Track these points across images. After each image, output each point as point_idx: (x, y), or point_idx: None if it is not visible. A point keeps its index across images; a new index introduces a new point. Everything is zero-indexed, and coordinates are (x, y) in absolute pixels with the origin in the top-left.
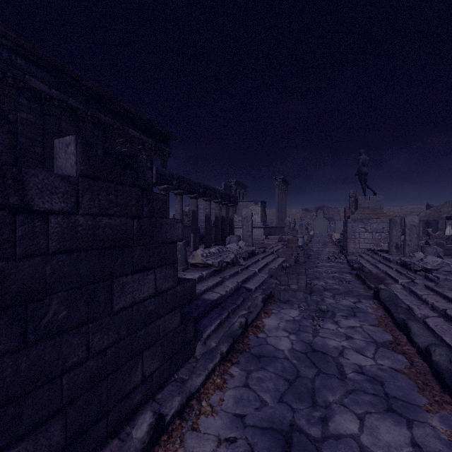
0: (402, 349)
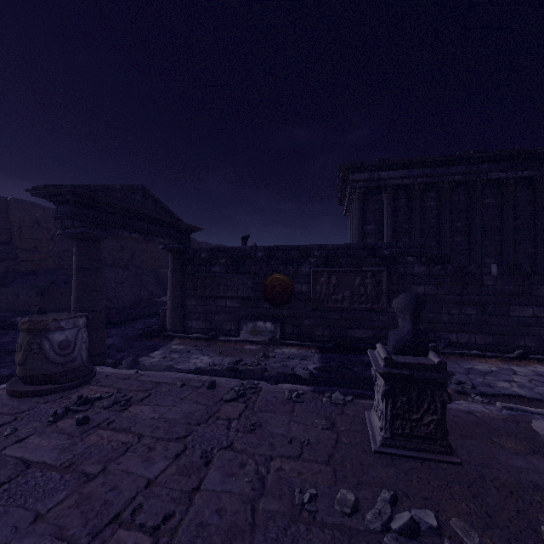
0: None
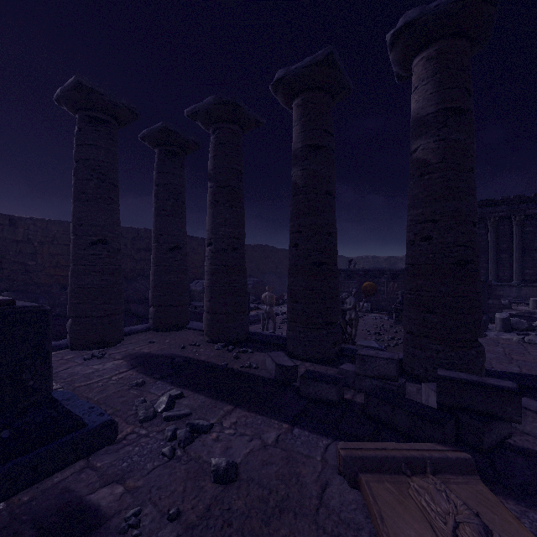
0: None
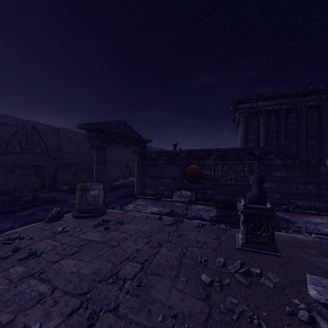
0: None
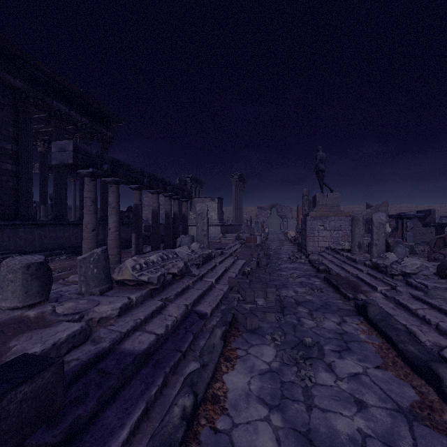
0: (444, 423)
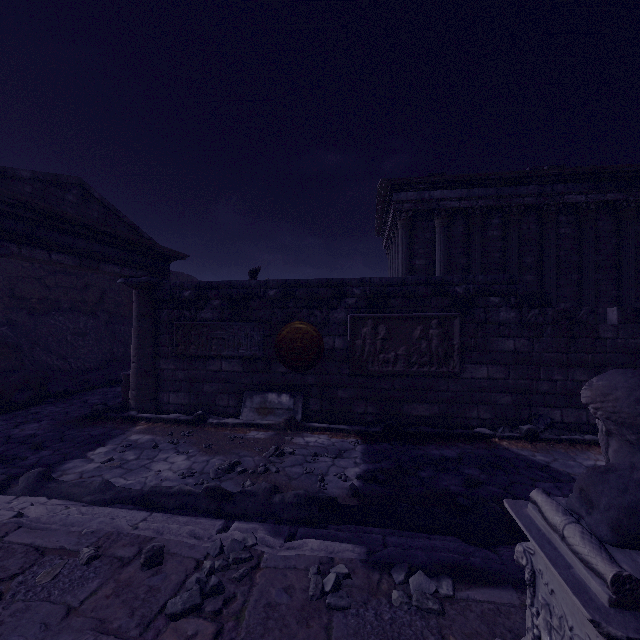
0: None
